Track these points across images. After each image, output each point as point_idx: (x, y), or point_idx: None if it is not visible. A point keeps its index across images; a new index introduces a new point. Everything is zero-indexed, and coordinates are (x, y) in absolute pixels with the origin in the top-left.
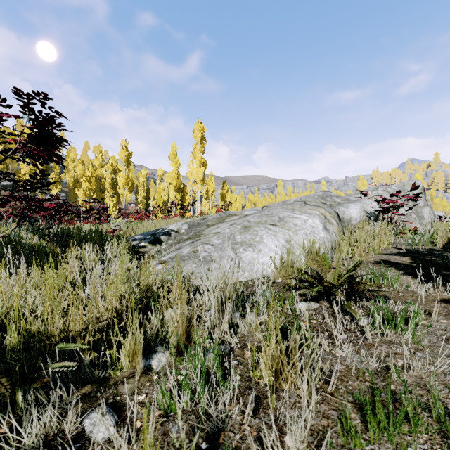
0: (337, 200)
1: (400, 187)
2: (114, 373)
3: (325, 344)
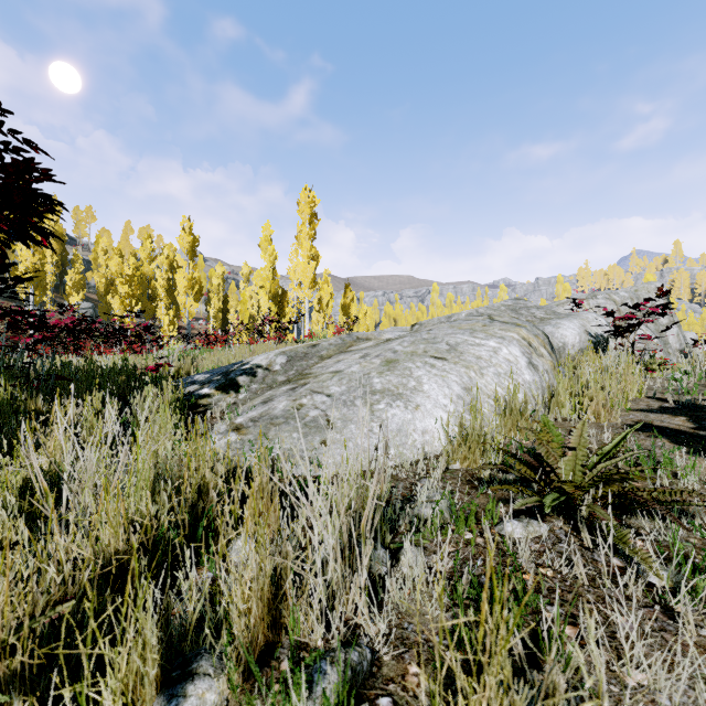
0: (538, 314)
1: (632, 293)
2: None
3: (597, 651)
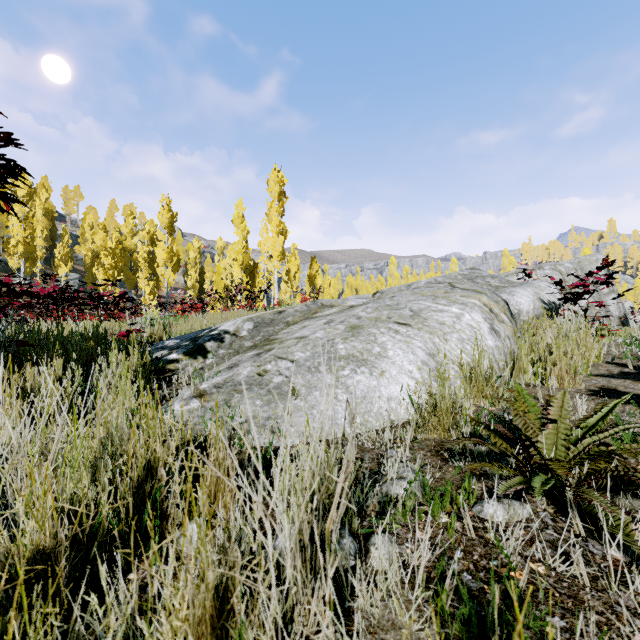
0: (493, 283)
1: (576, 264)
2: None
3: None
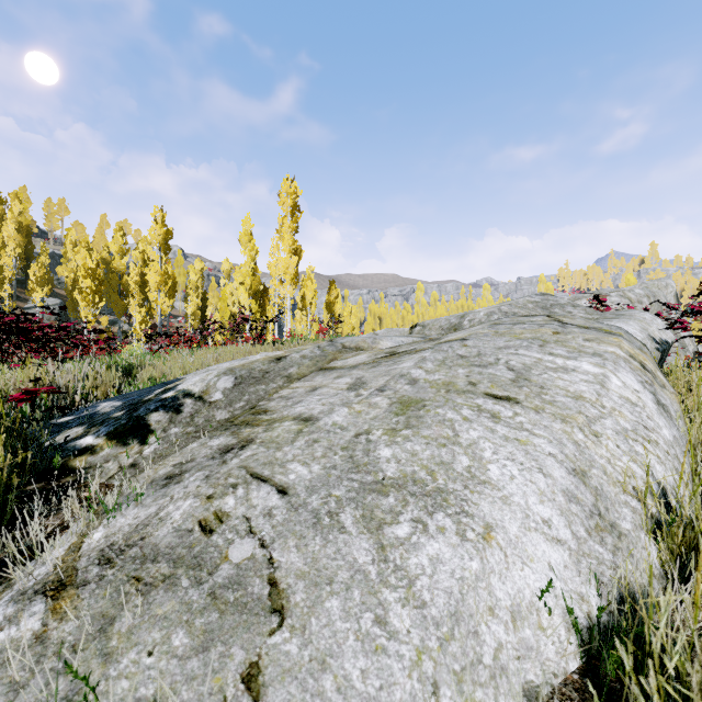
0: (577, 314)
1: (648, 290)
2: None
3: None
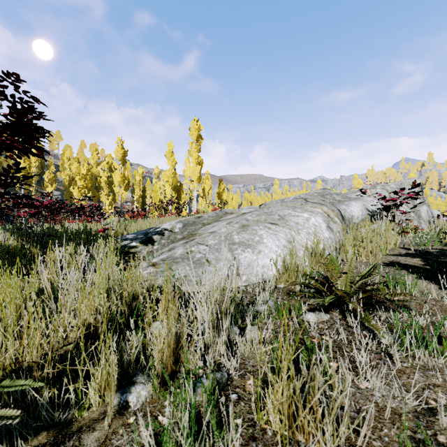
0: (337, 198)
1: (398, 185)
2: (80, 414)
3: (346, 371)
